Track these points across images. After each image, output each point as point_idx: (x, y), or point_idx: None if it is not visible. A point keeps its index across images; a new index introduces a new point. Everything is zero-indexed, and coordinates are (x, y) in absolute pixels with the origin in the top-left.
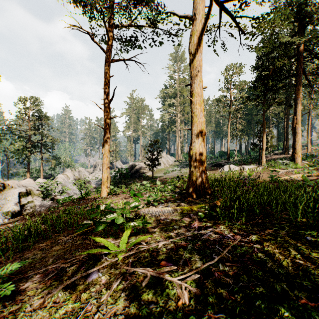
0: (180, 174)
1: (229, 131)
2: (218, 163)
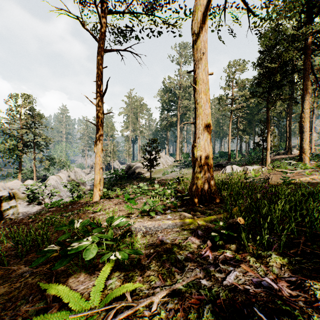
0: (179, 175)
1: (229, 131)
2: (219, 163)
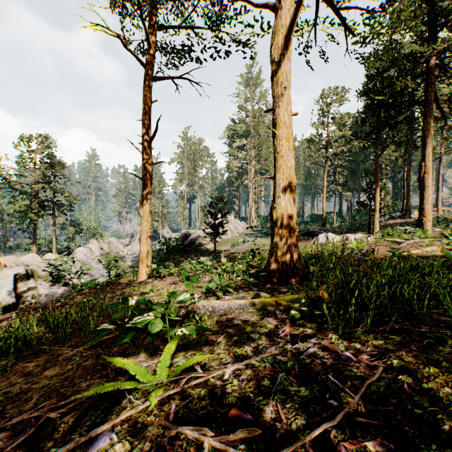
0: (254, 246)
1: (324, 185)
2: (310, 230)
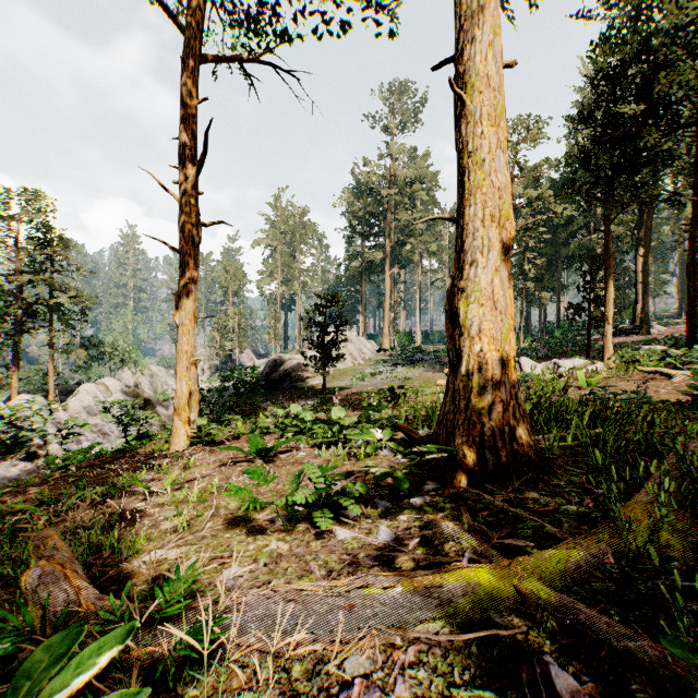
0: (392, 381)
1: None
2: None
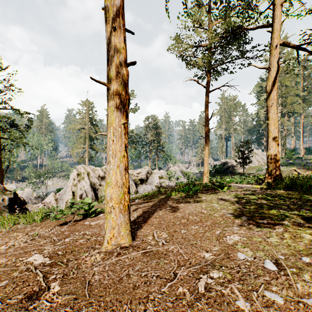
0: None
1: None
2: None
